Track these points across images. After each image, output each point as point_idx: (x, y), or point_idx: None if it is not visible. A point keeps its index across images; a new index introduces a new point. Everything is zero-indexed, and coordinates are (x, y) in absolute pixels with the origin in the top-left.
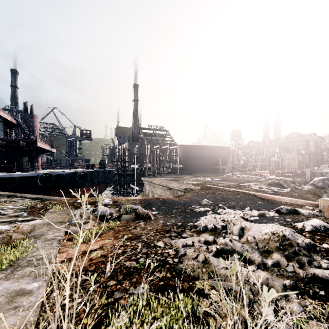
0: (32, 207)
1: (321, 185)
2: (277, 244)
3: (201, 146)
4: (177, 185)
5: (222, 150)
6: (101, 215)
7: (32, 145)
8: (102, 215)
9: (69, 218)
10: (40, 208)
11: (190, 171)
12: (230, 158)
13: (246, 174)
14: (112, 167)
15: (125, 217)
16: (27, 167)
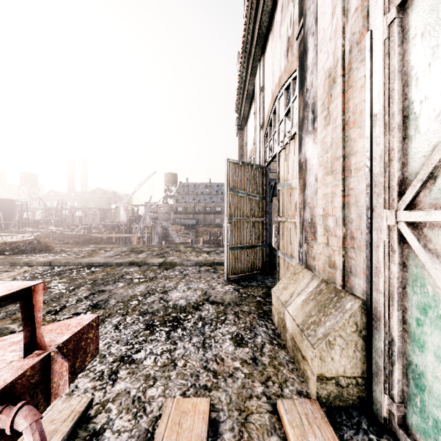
0: None
1: (79, 231)
2: (22, 236)
3: None
4: None
5: (5, 203)
6: None
7: None
8: None
9: None
10: None
11: None
12: (16, 212)
13: (35, 229)
14: None
15: None
16: None
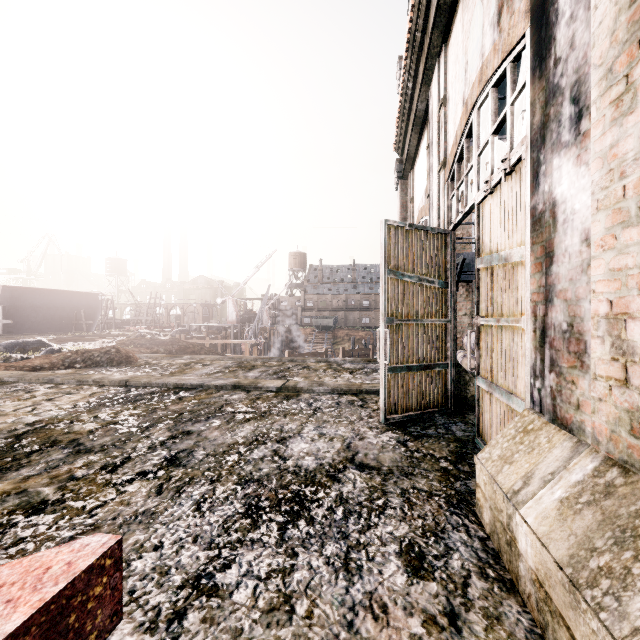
0: None
1: (175, 335)
2: (102, 342)
3: (48, 291)
4: None
5: (87, 298)
6: None
7: None
8: None
9: None
10: None
11: (25, 330)
12: (100, 310)
13: (122, 331)
14: None
15: None
16: None
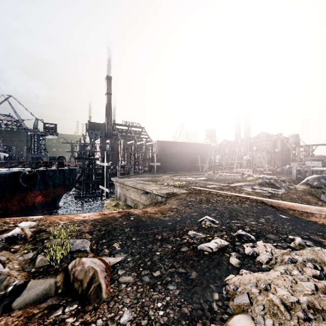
0: None
1: (317, 184)
2: None
3: (179, 143)
4: (156, 189)
5: (201, 147)
6: None
7: None
8: None
9: None
10: None
11: (168, 169)
12: (208, 156)
13: (227, 172)
14: (75, 165)
15: (32, 293)
16: None
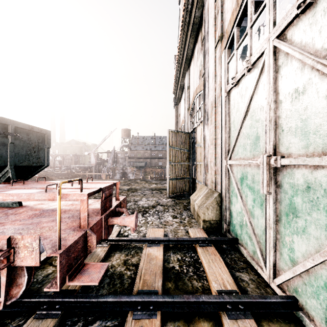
0: None
1: (63, 171)
2: None
3: None
4: None
5: None
6: None
7: None
8: None
9: None
10: None
11: None
12: None
13: None
14: None
15: None
16: None
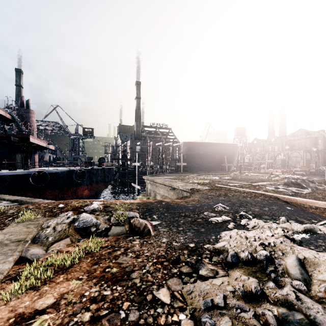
0: (2, 213)
1: None
2: None
3: (205, 143)
4: (181, 185)
5: (228, 147)
6: (82, 227)
7: (25, 141)
8: (84, 227)
9: (38, 232)
10: (10, 215)
11: (194, 169)
12: (235, 156)
13: (254, 172)
14: (112, 165)
15: (115, 231)
16: (21, 164)
